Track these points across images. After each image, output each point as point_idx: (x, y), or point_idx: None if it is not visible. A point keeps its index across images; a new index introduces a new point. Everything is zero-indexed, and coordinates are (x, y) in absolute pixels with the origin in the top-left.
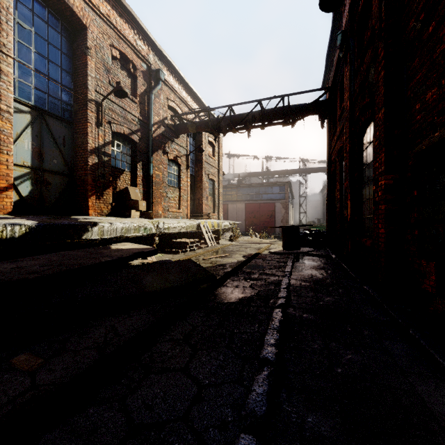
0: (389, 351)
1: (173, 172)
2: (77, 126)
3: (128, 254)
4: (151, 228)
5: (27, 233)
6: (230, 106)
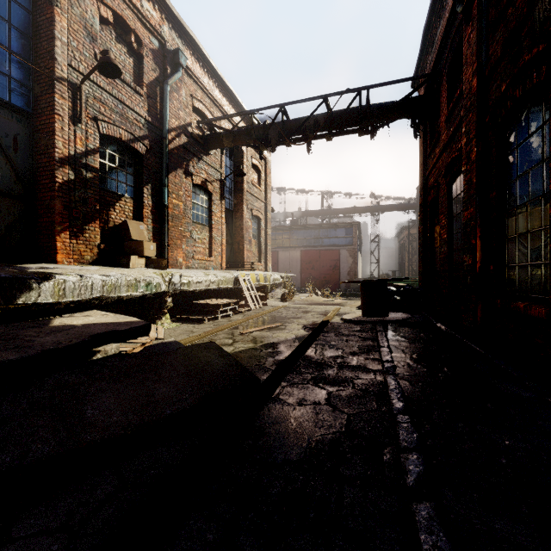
0: None
1: (201, 204)
2: (39, 121)
3: (77, 338)
4: (158, 283)
5: None
6: (282, 105)
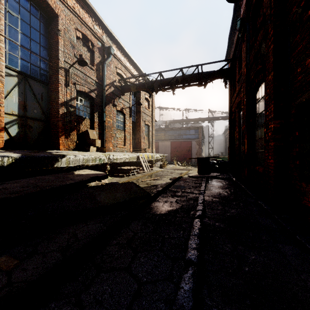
0: (282, 253)
1: (120, 119)
2: (51, 86)
3: (87, 178)
4: (104, 159)
5: (13, 163)
6: (160, 72)
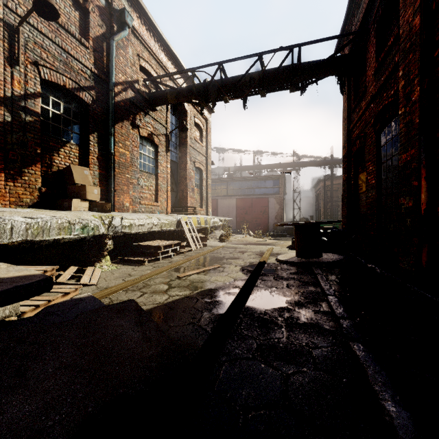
0: None
1: (147, 154)
2: None
3: None
4: (96, 226)
5: None
6: (221, 63)
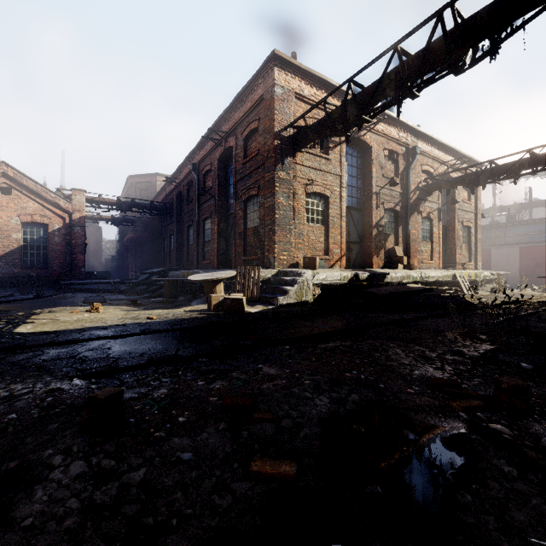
0: None
1: (425, 228)
2: (364, 211)
3: (421, 289)
4: (416, 277)
5: (367, 278)
6: (490, 161)
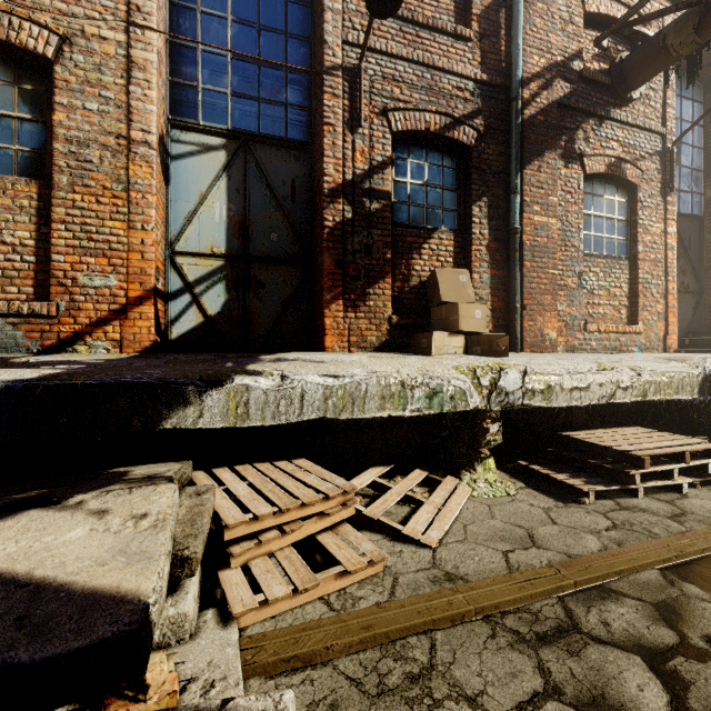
0: None
1: (606, 214)
2: (315, 149)
3: None
4: (460, 391)
5: None
6: None
